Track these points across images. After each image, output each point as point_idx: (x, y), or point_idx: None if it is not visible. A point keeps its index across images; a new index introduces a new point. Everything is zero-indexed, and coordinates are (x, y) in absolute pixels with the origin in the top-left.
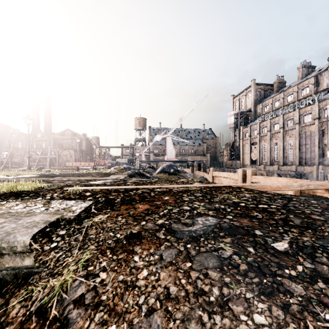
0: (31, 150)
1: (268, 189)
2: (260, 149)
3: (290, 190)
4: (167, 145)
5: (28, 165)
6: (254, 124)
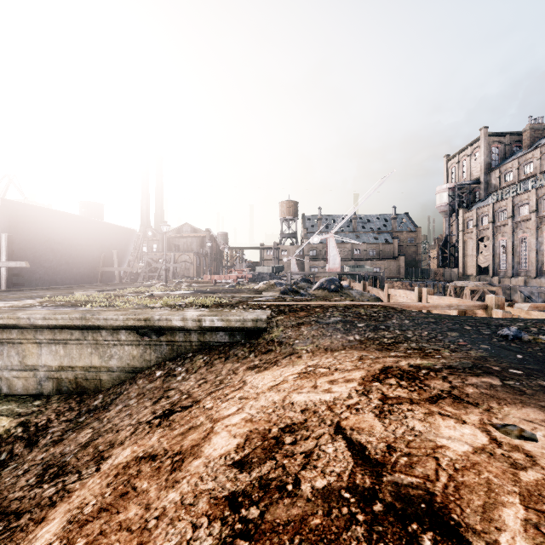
0: (148, 257)
1: (414, 308)
2: (494, 249)
3: (454, 312)
4: (329, 249)
5: (165, 278)
6: (484, 206)
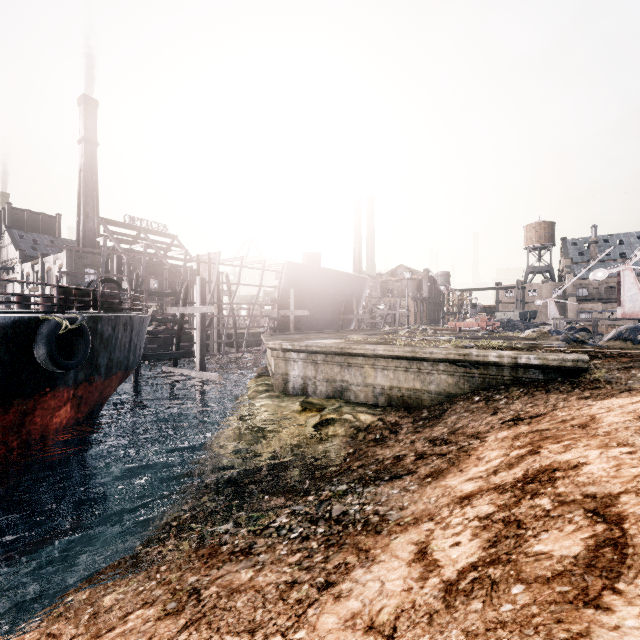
0: (370, 304)
1: None
2: None
3: None
4: (623, 286)
5: (407, 325)
6: None
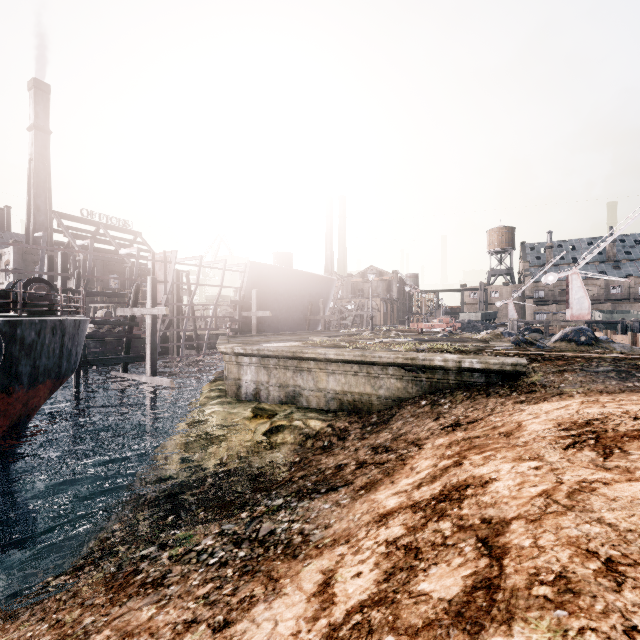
0: (340, 304)
1: None
2: None
3: None
4: (571, 290)
5: (371, 326)
6: None
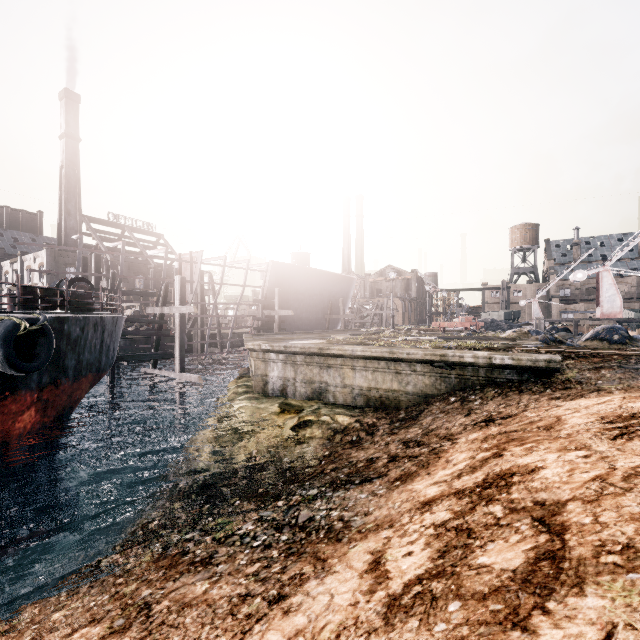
0: (358, 304)
1: None
2: None
3: None
4: (601, 287)
5: (392, 325)
6: None
